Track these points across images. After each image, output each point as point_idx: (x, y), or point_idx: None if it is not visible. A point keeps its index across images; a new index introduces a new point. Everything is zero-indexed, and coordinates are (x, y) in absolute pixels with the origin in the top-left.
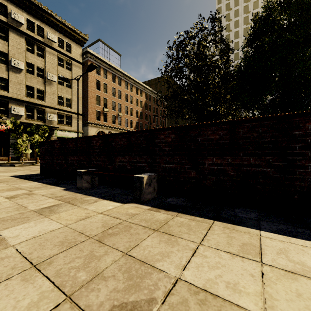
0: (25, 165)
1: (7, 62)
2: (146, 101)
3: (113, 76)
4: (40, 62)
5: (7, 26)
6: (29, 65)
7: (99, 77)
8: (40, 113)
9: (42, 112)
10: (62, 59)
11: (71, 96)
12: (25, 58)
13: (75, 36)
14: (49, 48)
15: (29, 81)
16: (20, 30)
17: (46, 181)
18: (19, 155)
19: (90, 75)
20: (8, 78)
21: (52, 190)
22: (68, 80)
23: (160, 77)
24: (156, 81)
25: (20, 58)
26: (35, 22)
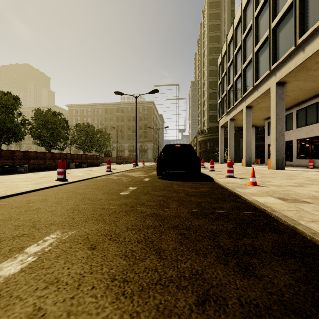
0: None
1: None
2: None
3: None
4: None
5: None
6: None
7: None
8: None
9: None
10: None
11: None
12: None
13: None
14: None
15: None
16: None
17: None
18: None
19: None
20: None
21: None
22: None
23: None
24: None
25: None
26: None
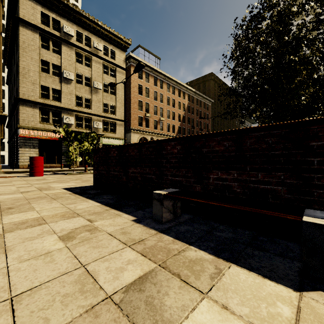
0: (76, 173)
1: (60, 75)
2: (188, 104)
3: (155, 79)
4: (88, 71)
5: (60, 41)
6: (78, 76)
7: (141, 81)
8: (88, 122)
9: (89, 120)
10: (107, 66)
11: (115, 103)
12: (74, 69)
13: (118, 42)
14: (95, 57)
15: (78, 91)
16: (70, 42)
17: (104, 199)
18: (70, 163)
19: (132, 80)
20: (60, 89)
21: (120, 222)
22: (114, 85)
23: (203, 76)
24: (198, 81)
25: (70, 69)
26: (83, 33)
